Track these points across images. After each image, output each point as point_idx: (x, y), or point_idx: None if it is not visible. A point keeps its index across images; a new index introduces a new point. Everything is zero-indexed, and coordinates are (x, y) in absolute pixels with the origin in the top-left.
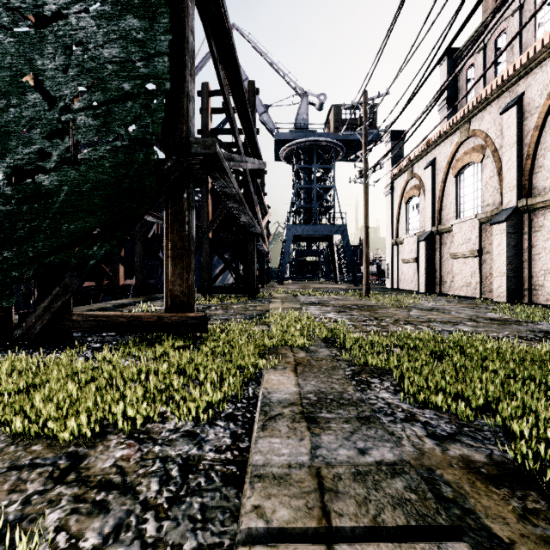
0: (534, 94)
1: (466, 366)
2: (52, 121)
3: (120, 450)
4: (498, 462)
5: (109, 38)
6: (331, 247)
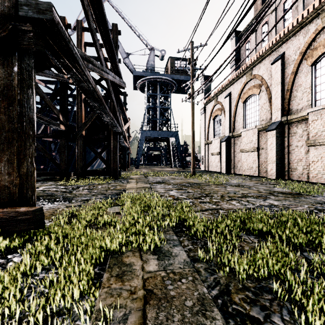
0: (291, 53)
1: None
2: None
3: None
4: None
5: None
6: (168, 145)
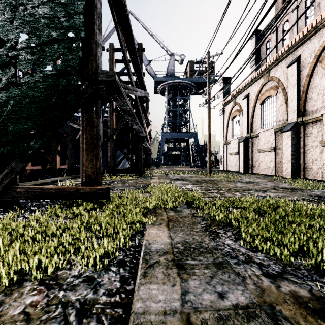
0: (307, 56)
1: (279, 220)
2: (2, 56)
3: (31, 297)
4: (319, 297)
5: (42, 1)
6: (188, 145)
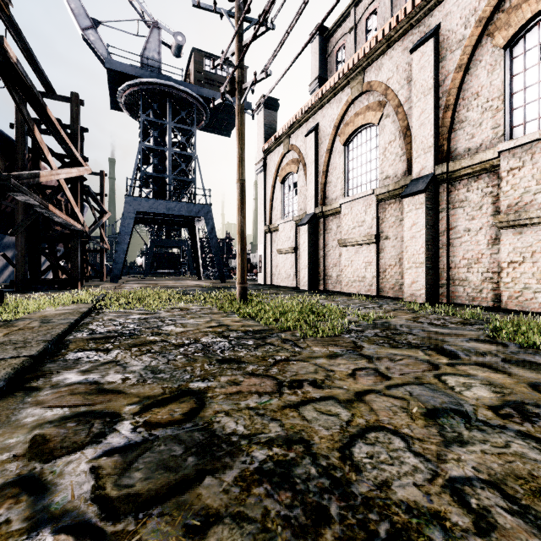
0: (456, 24)
1: None
2: None
3: None
4: None
5: None
6: (193, 234)
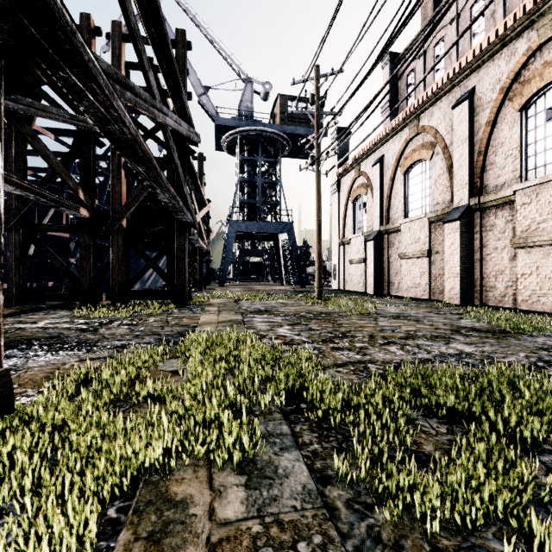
0: (486, 89)
1: None
2: None
3: None
4: None
5: None
6: (276, 246)
